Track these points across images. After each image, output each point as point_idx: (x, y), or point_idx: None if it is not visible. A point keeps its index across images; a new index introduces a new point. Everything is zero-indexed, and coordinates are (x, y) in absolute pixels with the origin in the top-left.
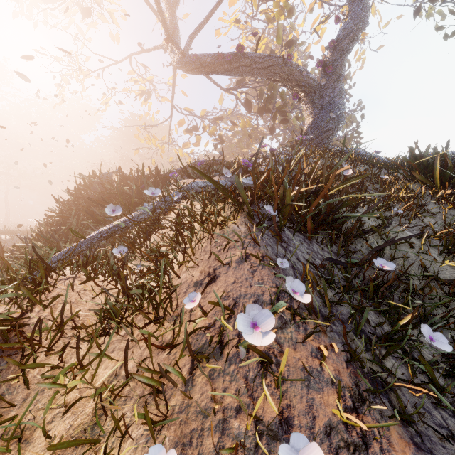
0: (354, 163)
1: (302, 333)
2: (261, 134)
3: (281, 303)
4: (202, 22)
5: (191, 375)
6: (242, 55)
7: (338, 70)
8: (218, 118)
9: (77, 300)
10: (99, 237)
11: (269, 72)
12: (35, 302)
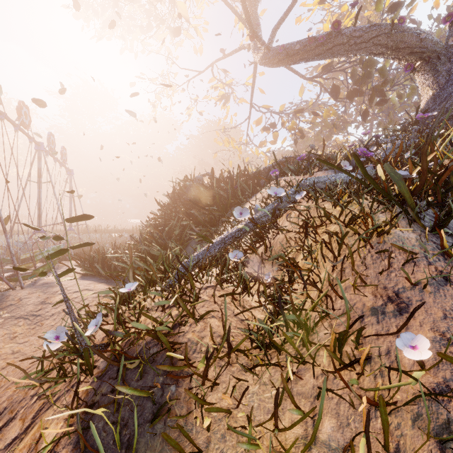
0: None
1: None
2: (344, 123)
3: None
4: (287, 10)
5: None
6: (338, 33)
7: None
8: (298, 111)
9: (223, 314)
10: (224, 241)
11: (372, 45)
12: (189, 315)
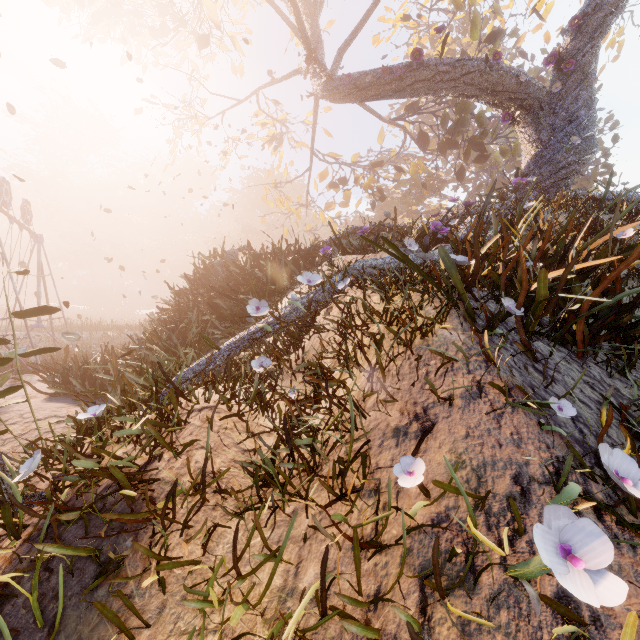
0: (630, 216)
1: (628, 554)
2: (439, 182)
3: (574, 488)
4: (357, 26)
5: (425, 616)
6: (420, 65)
7: (584, 64)
8: (377, 163)
9: (217, 444)
10: (237, 346)
11: (462, 84)
12: (165, 447)
